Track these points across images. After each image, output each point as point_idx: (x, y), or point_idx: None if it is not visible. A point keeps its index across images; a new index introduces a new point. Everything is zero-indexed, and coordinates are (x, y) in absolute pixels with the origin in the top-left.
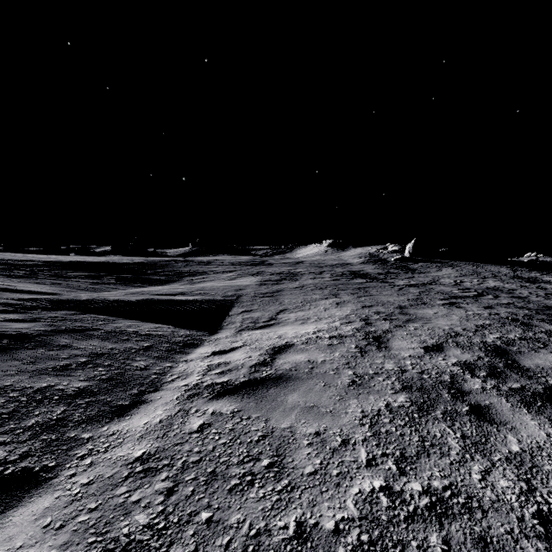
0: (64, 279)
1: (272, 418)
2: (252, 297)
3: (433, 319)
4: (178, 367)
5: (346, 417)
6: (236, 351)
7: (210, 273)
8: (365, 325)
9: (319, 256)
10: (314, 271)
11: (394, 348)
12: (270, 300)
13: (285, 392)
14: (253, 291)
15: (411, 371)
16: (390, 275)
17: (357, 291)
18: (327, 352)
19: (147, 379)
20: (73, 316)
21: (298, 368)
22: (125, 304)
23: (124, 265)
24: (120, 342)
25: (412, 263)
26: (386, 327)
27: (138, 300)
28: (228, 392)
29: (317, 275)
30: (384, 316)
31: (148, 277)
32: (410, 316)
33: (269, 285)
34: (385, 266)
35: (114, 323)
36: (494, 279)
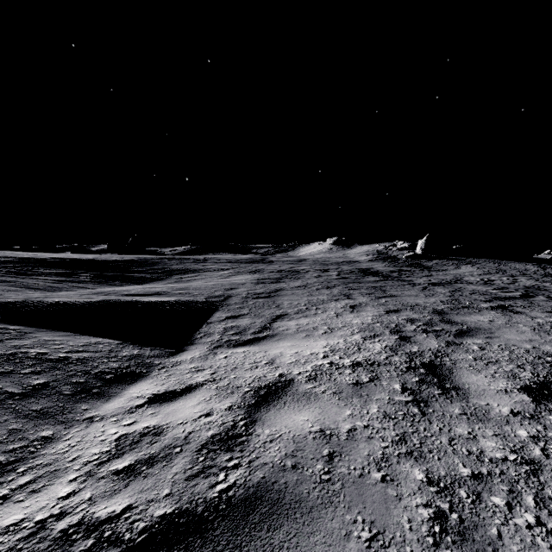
0: (23, 276)
1: None
2: (243, 299)
3: (496, 331)
4: (59, 442)
5: None
6: (192, 395)
7: (204, 271)
8: (400, 341)
9: (323, 254)
10: (318, 268)
11: (471, 390)
12: (265, 302)
13: None
14: (246, 291)
15: (550, 465)
16: (404, 273)
17: (373, 290)
18: (354, 403)
19: None
20: None
21: (300, 460)
22: (65, 308)
23: (110, 262)
24: None
25: (426, 260)
26: (435, 344)
27: (87, 302)
28: None
29: (323, 273)
30: (421, 325)
31: (132, 275)
32: (459, 326)
33: (267, 284)
34: (396, 263)
35: (19, 339)
36: (525, 277)
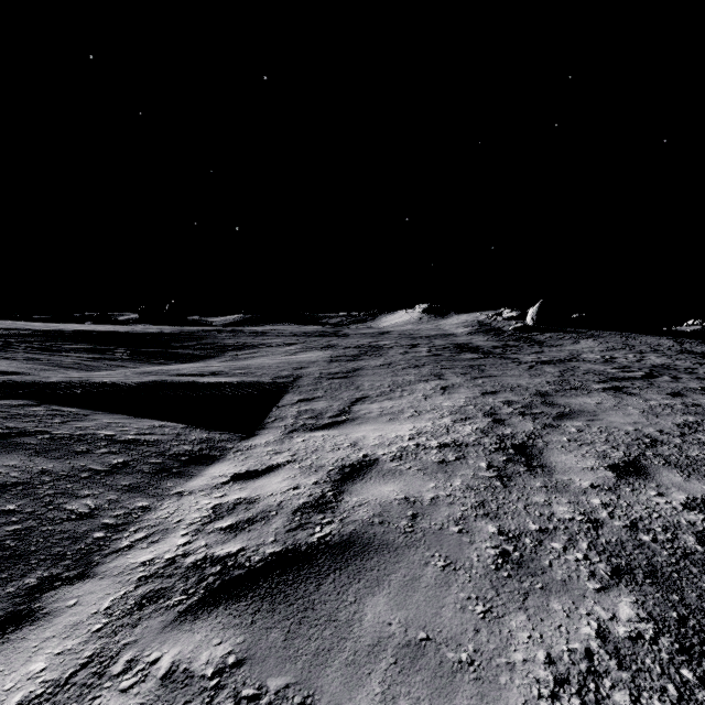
0: (50, 352)
1: (321, 696)
2: (316, 379)
3: (600, 413)
4: (157, 510)
5: (513, 684)
6: (275, 473)
7: (264, 347)
8: (493, 424)
9: (411, 325)
10: (405, 343)
11: (557, 468)
12: (342, 383)
13: (357, 591)
14: (318, 371)
15: (611, 523)
16: (510, 349)
17: (469, 370)
18: (438, 478)
19: (80, 542)
20: (16, 408)
21: (387, 518)
22: (116, 390)
23: (147, 335)
24: (67, 458)
25: (538, 333)
26: (530, 427)
27: (140, 383)
28: (227, 592)
29: (410, 349)
30: (519, 408)
31: (177, 351)
32: (561, 409)
33: (342, 362)
34: (500, 337)
35: (80, 421)
36: (656, 353)
